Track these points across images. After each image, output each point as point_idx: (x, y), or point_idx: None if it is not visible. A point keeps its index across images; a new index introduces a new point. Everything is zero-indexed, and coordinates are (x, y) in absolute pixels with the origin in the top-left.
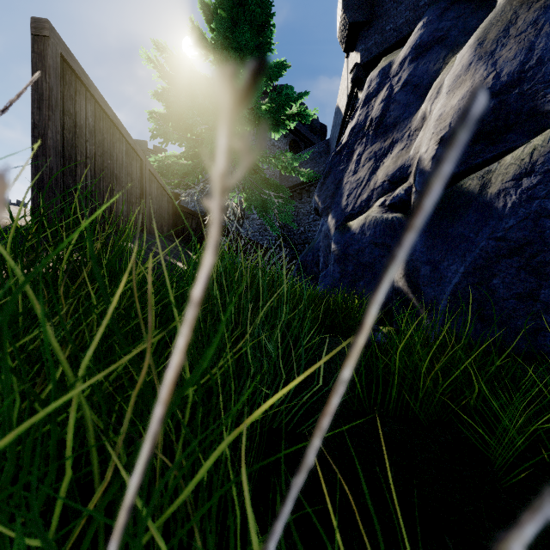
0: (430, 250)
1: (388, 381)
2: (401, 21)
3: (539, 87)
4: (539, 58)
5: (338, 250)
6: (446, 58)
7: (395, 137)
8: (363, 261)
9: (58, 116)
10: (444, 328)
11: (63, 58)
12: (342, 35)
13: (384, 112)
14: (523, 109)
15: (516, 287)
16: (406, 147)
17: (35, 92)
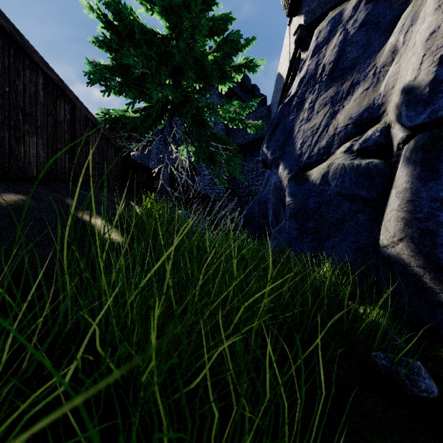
0: None
1: None
2: None
3: None
4: None
5: (294, 203)
6: None
7: (356, 78)
8: (328, 217)
9: None
10: None
11: None
12: None
13: (339, 55)
14: None
15: None
16: (373, 85)
17: None
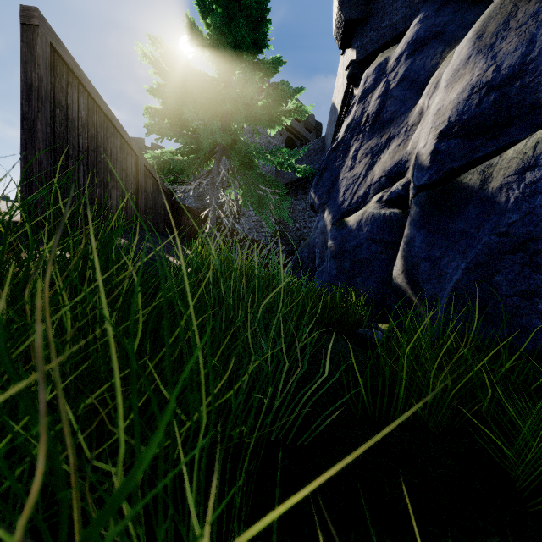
0: (429, 246)
1: (391, 384)
2: (397, 18)
3: (541, 79)
4: (541, 50)
5: (334, 246)
6: (443, 53)
7: (392, 133)
8: (360, 257)
9: (48, 108)
10: (449, 328)
11: (53, 49)
12: (338, 32)
13: (381, 107)
14: (525, 102)
15: (520, 284)
16: (404, 142)
17: (24, 83)
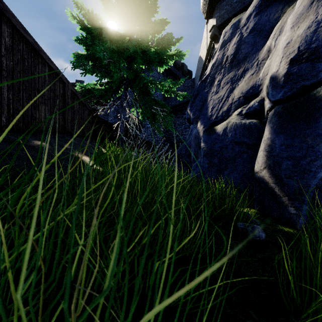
0: (289, 147)
1: None
2: None
3: None
4: None
5: (206, 147)
6: (283, 9)
7: (246, 67)
8: (226, 155)
9: None
10: None
11: None
12: (204, 7)
13: (237, 50)
14: None
15: None
16: (256, 72)
17: None
